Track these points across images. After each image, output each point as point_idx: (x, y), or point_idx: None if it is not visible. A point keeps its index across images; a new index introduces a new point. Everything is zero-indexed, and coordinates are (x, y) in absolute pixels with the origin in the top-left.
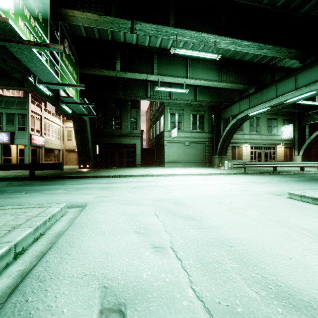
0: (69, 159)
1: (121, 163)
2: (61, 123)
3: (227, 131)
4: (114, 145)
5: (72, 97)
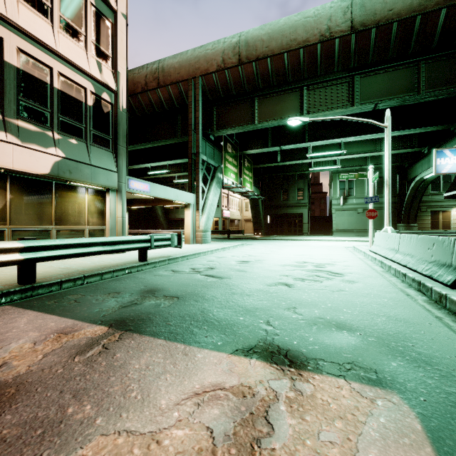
0: (247, 228)
1: (290, 232)
2: (241, 197)
3: (410, 195)
4: (283, 215)
5: (249, 194)
